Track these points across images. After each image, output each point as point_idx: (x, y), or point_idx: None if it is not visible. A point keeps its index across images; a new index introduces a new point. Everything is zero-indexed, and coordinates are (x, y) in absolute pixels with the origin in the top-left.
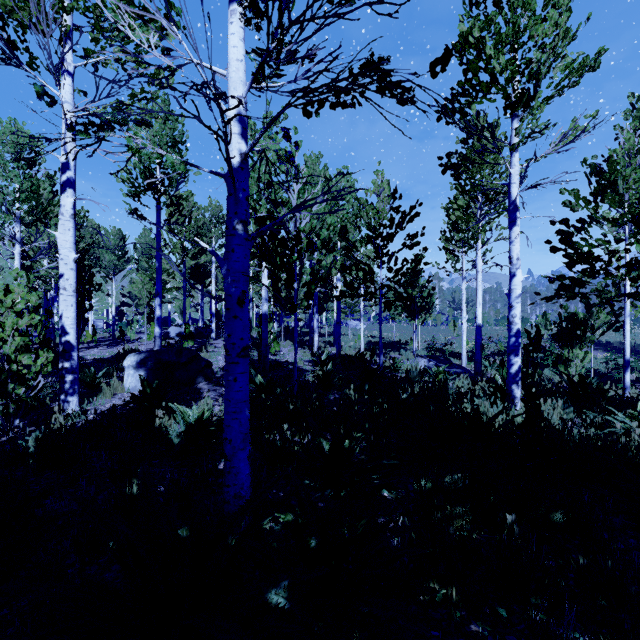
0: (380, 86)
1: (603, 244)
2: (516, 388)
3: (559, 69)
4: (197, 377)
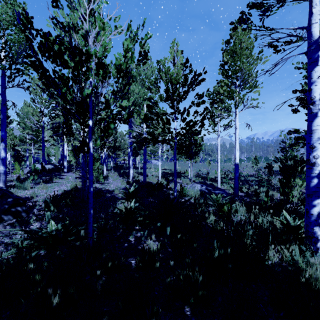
0: None
1: None
2: (319, 230)
3: None
4: (1, 217)
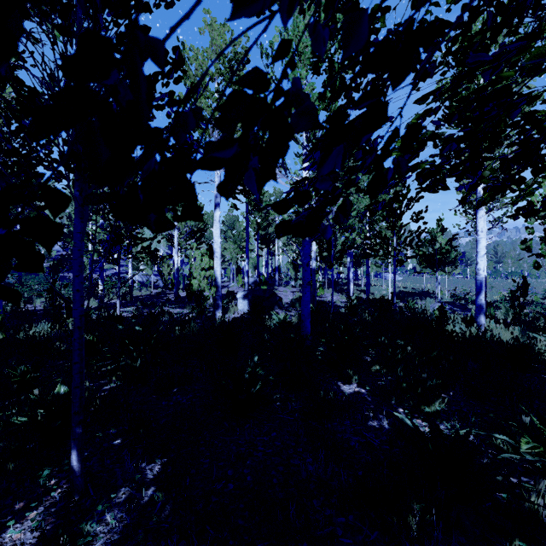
0: (357, 190)
1: None
2: (480, 317)
3: None
4: (274, 306)
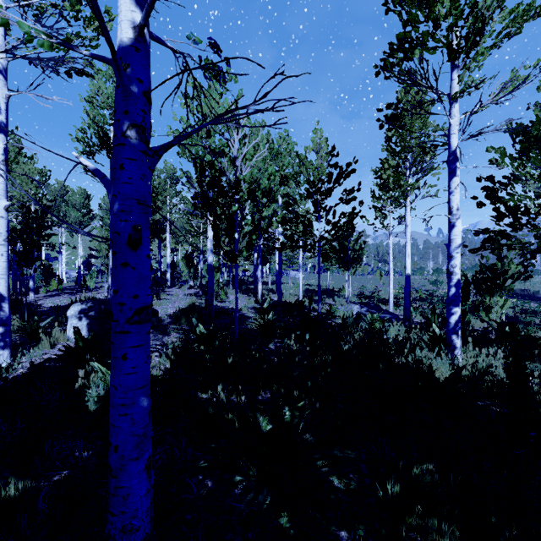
0: None
1: (525, 200)
2: (456, 338)
3: (498, 21)
4: None
